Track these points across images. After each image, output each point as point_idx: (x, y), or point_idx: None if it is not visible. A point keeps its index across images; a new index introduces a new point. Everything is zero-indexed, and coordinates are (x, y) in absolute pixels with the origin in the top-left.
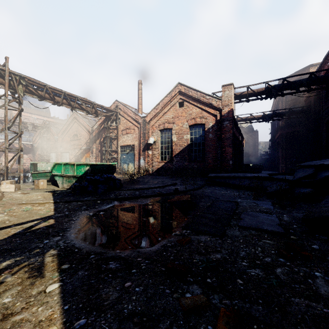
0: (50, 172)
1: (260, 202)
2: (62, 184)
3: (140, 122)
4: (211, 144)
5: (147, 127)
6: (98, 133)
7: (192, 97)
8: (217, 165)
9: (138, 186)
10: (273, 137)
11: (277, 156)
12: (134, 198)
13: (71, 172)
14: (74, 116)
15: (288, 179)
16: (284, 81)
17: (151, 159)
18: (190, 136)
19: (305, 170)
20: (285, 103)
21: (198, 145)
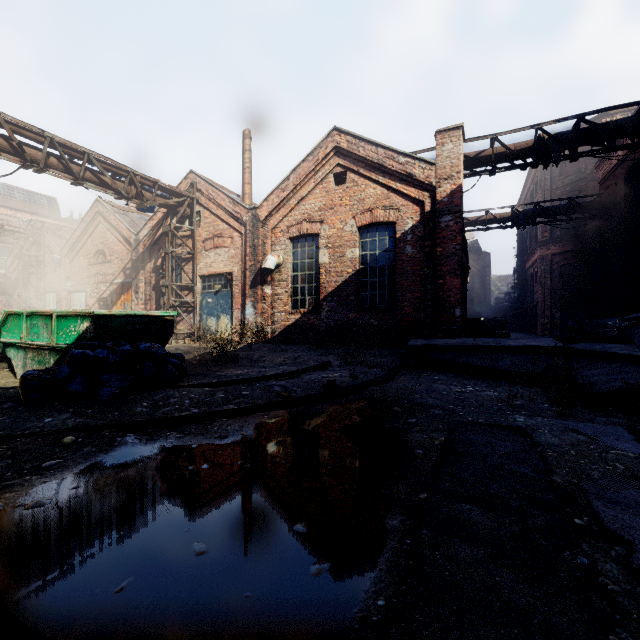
0: None
1: (590, 427)
2: (23, 368)
3: (245, 219)
4: (409, 270)
5: (262, 232)
6: (150, 248)
7: (366, 162)
8: (425, 320)
9: (232, 372)
10: (522, 264)
11: (530, 302)
12: (201, 419)
13: (45, 338)
14: (98, 210)
15: (630, 353)
16: (579, 124)
17: (270, 305)
18: (362, 252)
19: None
20: (550, 193)
21: (380, 272)
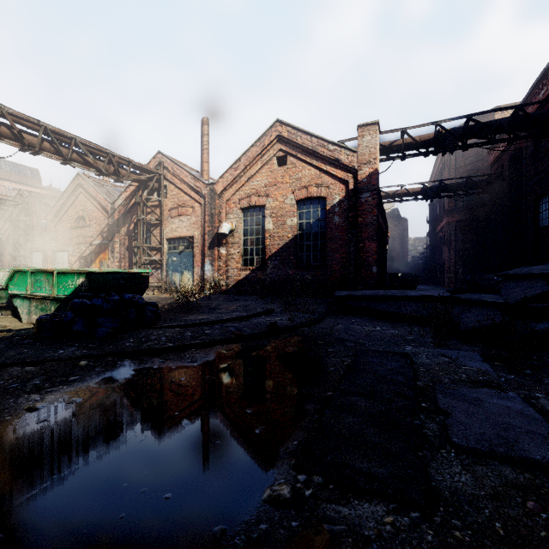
0: (5, 290)
1: (456, 353)
2: (28, 315)
3: (204, 193)
4: (337, 236)
5: (218, 204)
6: (124, 215)
7: (302, 148)
8: (349, 275)
9: (195, 317)
10: (433, 229)
11: (439, 260)
12: (176, 350)
13: (47, 290)
14: (79, 183)
15: (494, 301)
16: (468, 122)
17: (225, 263)
18: (299, 220)
19: (523, 283)
20: (455, 171)
21: (314, 237)
